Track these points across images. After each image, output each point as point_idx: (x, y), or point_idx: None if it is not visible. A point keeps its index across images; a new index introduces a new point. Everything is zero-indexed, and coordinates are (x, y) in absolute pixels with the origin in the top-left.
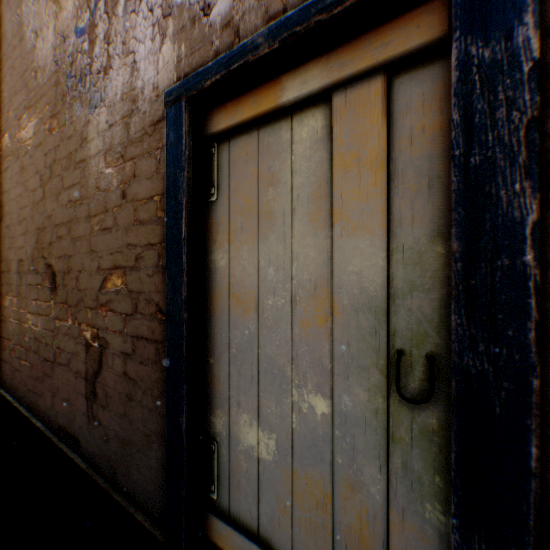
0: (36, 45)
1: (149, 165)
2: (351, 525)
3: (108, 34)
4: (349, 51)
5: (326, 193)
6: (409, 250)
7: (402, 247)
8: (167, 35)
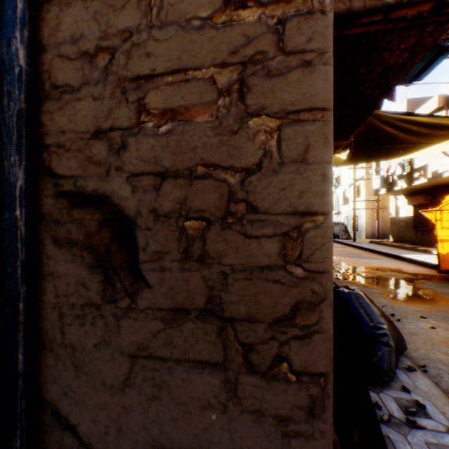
0: None
1: None
2: None
3: None
4: None
5: None
6: None
7: None
8: None
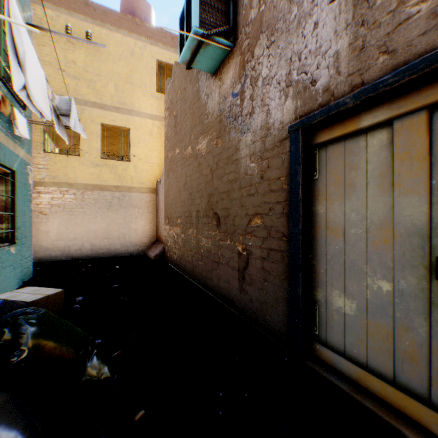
0: (207, 101)
1: (278, 162)
2: (405, 350)
3: (252, 96)
4: (403, 99)
5: (388, 174)
6: None
7: None
8: (288, 96)
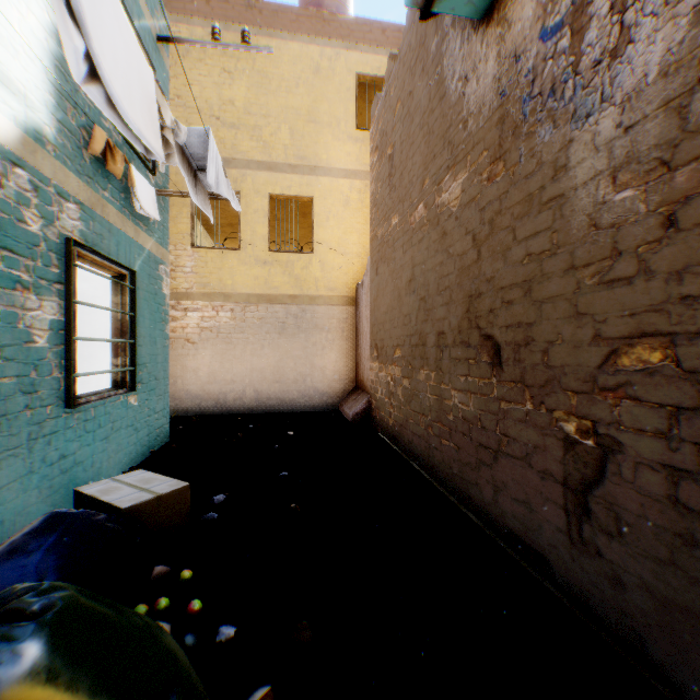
0: (463, 92)
1: None
2: None
3: None
4: None
5: None
6: None
7: None
8: None
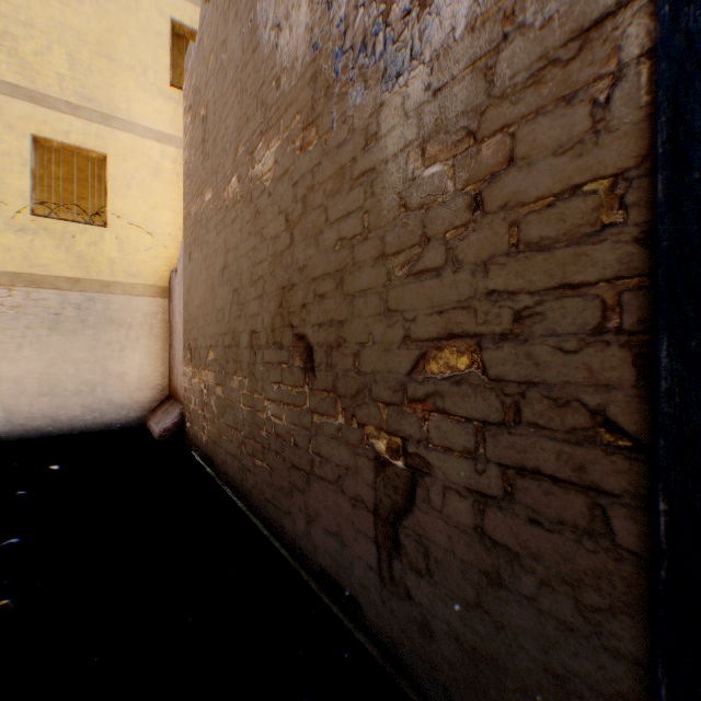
0: (277, 43)
1: (565, 124)
2: None
3: None
4: None
5: None
6: None
7: None
8: None
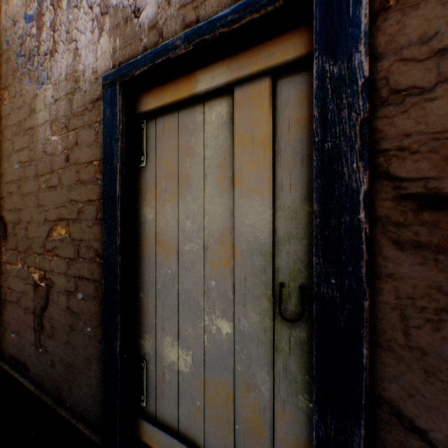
0: None
1: (90, 135)
2: (248, 417)
3: (54, 23)
4: (245, 57)
5: (230, 164)
6: (288, 209)
7: (283, 206)
8: (104, 29)
